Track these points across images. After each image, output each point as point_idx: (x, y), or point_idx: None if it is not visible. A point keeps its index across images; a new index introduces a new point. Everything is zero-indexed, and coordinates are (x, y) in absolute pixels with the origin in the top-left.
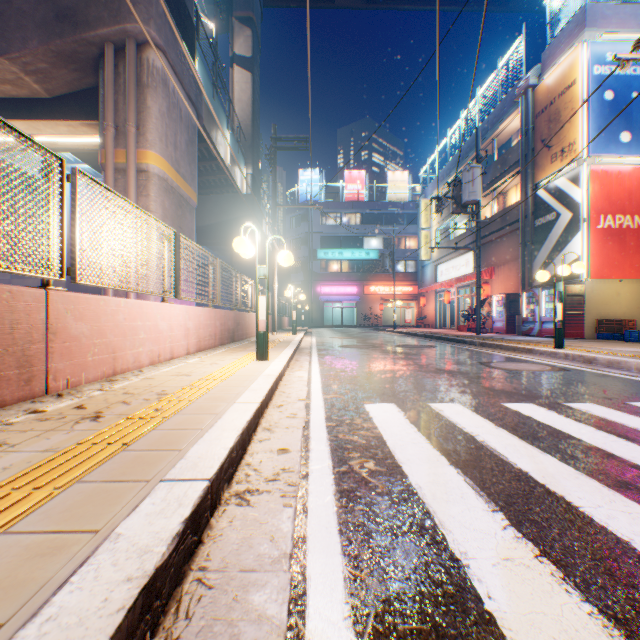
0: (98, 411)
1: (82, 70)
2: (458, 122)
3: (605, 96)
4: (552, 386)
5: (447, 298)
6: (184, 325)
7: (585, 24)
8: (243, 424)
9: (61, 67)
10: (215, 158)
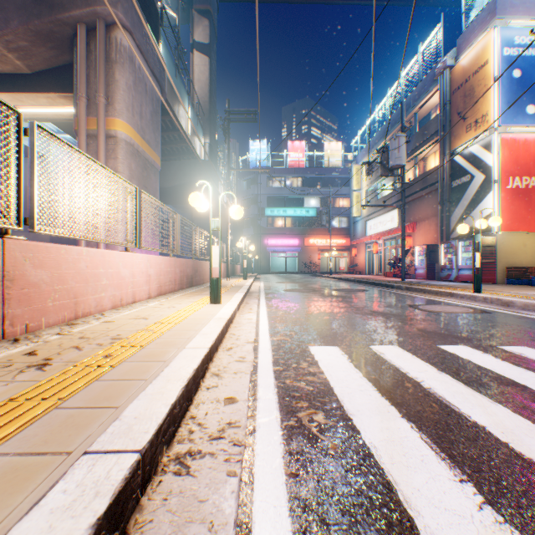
0: (47, 358)
1: (58, 48)
2: (385, 99)
3: (513, 74)
4: (480, 328)
5: (375, 249)
6: (146, 272)
7: (496, 12)
8: (189, 373)
9: (40, 45)
10: (177, 129)
